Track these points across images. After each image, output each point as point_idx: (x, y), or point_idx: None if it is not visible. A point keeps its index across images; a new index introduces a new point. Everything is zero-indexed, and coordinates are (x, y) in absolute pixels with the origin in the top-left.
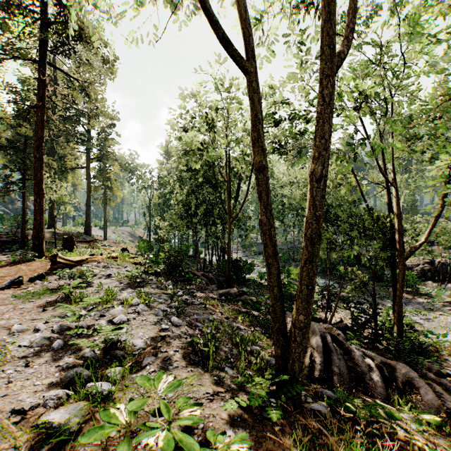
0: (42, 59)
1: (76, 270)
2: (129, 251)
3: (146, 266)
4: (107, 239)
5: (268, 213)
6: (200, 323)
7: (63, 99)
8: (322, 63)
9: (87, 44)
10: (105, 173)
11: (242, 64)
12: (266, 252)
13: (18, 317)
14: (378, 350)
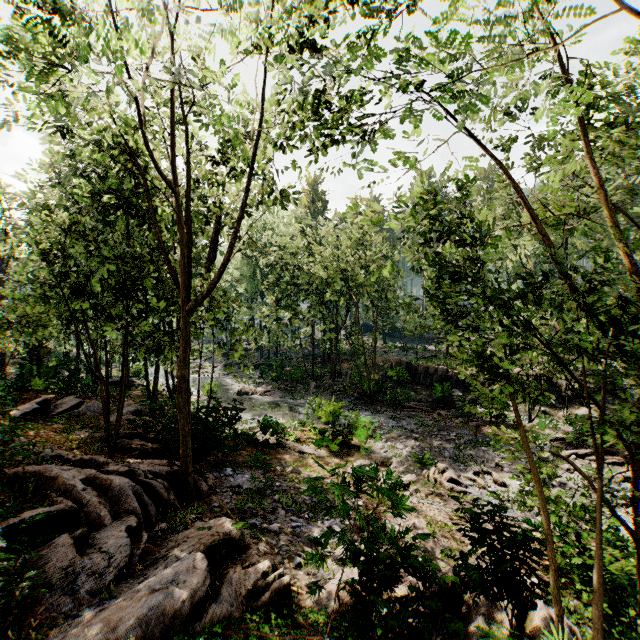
0: None
1: None
2: None
3: None
4: None
5: None
6: None
7: None
8: None
9: None
10: None
11: None
12: None
13: None
14: None
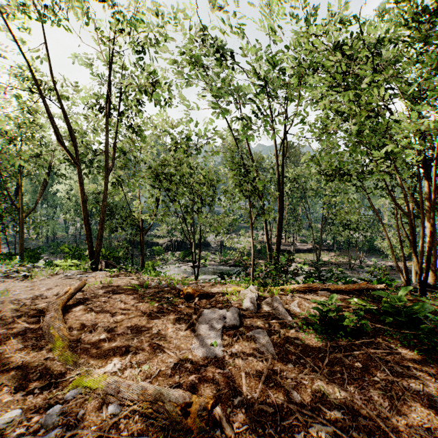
0: None
1: None
2: None
3: None
4: None
5: (87, 215)
6: None
7: None
8: (105, 173)
9: None
10: None
11: (76, 161)
12: (87, 227)
13: None
14: None
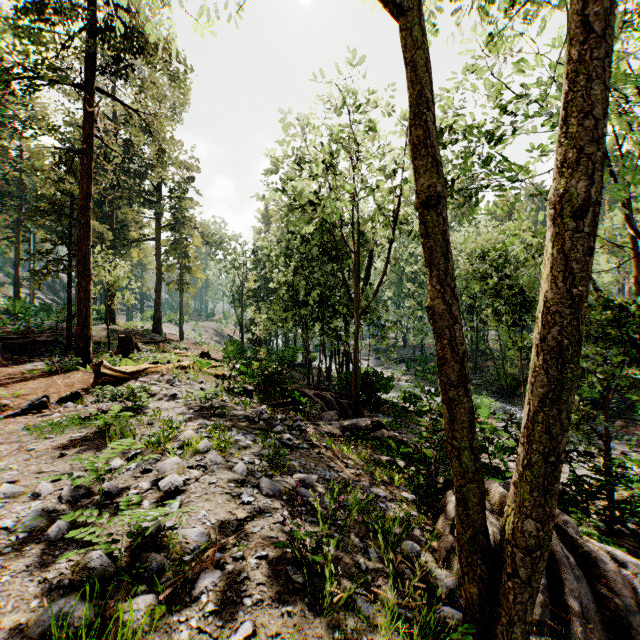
0: (89, 83)
1: (127, 386)
2: (213, 356)
3: (231, 381)
4: (184, 340)
5: (448, 294)
6: (310, 487)
7: (125, 146)
8: None
9: (150, 57)
10: (181, 247)
11: None
12: (444, 375)
13: (19, 467)
14: (618, 537)
